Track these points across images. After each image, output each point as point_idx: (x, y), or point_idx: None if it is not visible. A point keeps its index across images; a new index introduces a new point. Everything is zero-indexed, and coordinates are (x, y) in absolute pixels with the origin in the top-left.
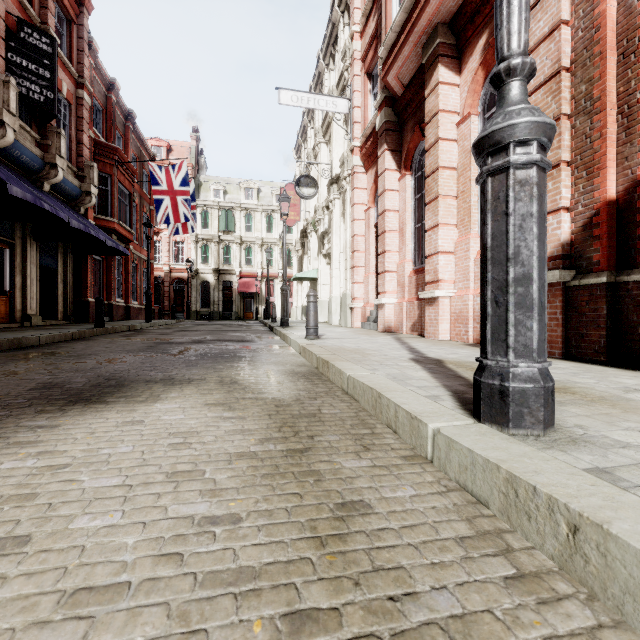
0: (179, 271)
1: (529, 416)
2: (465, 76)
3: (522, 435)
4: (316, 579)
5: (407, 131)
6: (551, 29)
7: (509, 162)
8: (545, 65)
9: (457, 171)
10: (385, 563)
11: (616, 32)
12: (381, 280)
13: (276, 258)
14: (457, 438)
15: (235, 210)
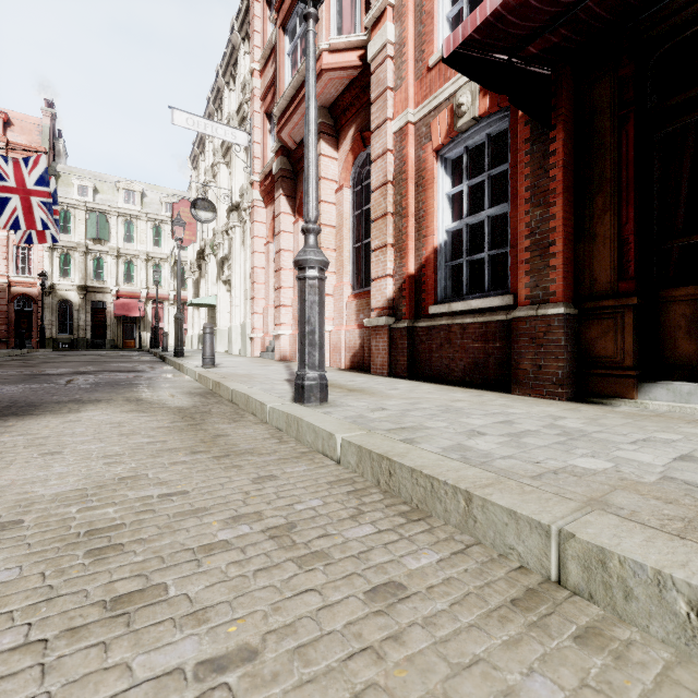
0: (24, 285)
1: (313, 397)
2: (341, 154)
3: (310, 406)
4: (202, 447)
5: (300, 181)
6: (383, 152)
7: (305, 276)
8: (380, 175)
9: (335, 229)
10: (231, 443)
11: (414, 168)
12: (278, 313)
13: (166, 277)
14: (276, 407)
15: (110, 215)
